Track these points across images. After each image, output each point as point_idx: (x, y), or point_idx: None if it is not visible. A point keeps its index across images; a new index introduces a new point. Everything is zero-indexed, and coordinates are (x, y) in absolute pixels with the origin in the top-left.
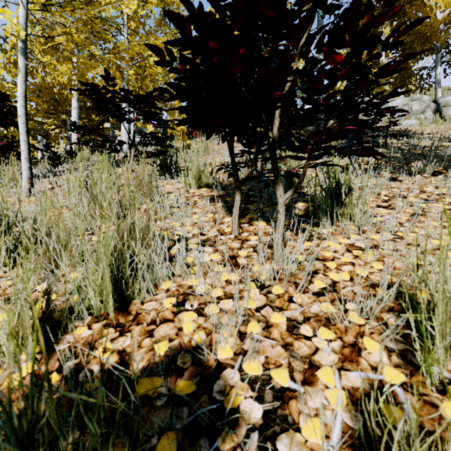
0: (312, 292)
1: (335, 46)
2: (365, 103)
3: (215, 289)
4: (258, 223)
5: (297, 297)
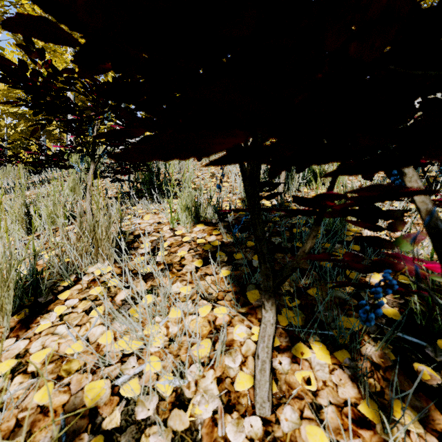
0: None
1: None
2: None
3: None
4: (311, 350)
5: None
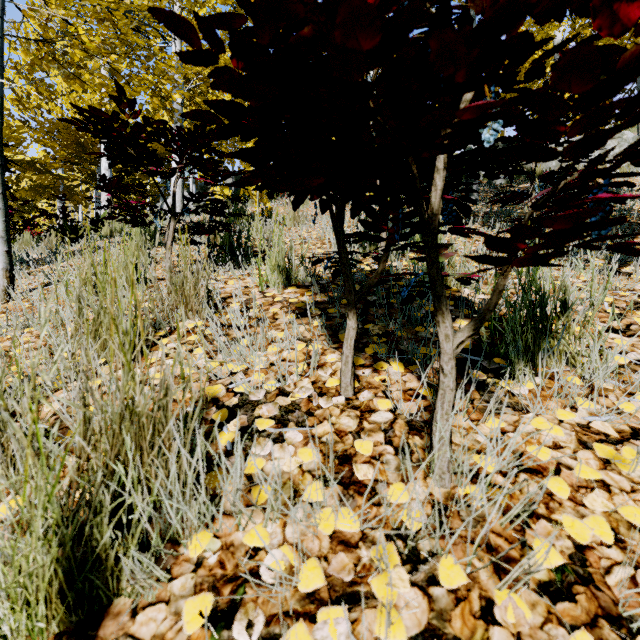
0: (535, 582)
1: None
2: None
3: (307, 567)
4: (390, 365)
5: (502, 604)
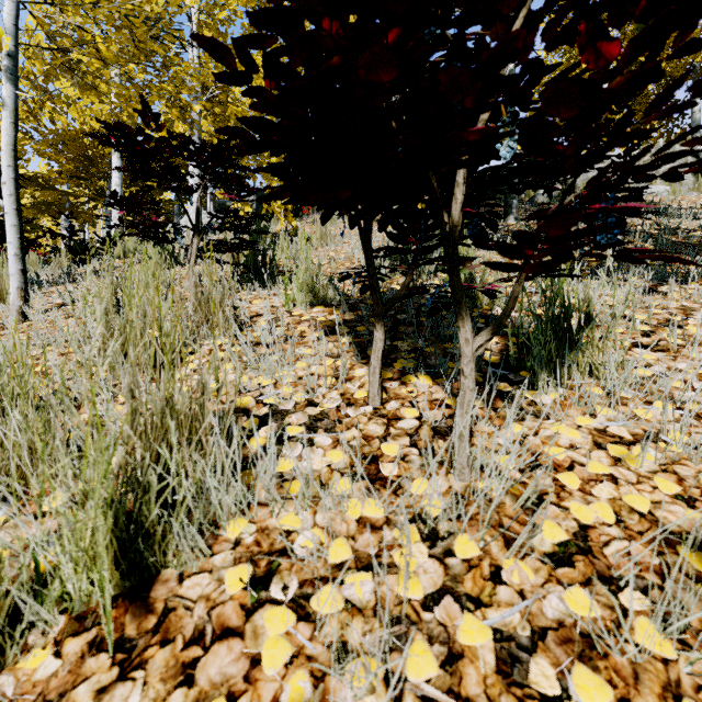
0: (540, 553)
1: (607, 22)
2: (653, 154)
3: (336, 544)
4: (417, 379)
5: (509, 568)
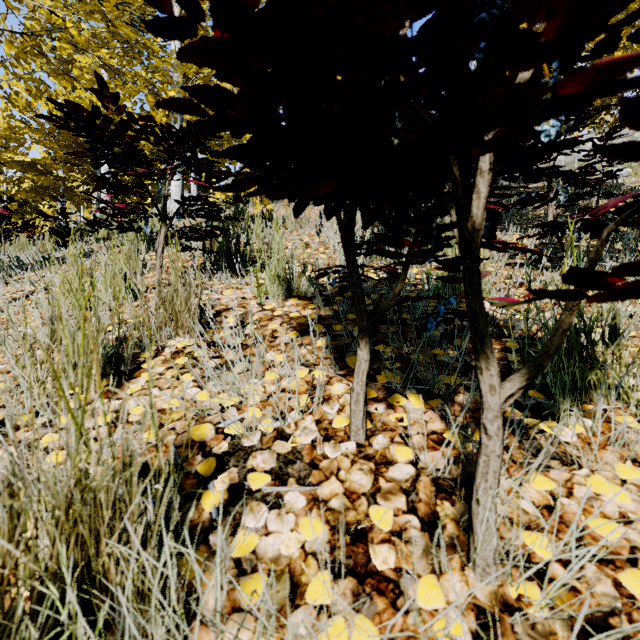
0: None
1: None
2: None
3: None
4: (407, 399)
5: None
